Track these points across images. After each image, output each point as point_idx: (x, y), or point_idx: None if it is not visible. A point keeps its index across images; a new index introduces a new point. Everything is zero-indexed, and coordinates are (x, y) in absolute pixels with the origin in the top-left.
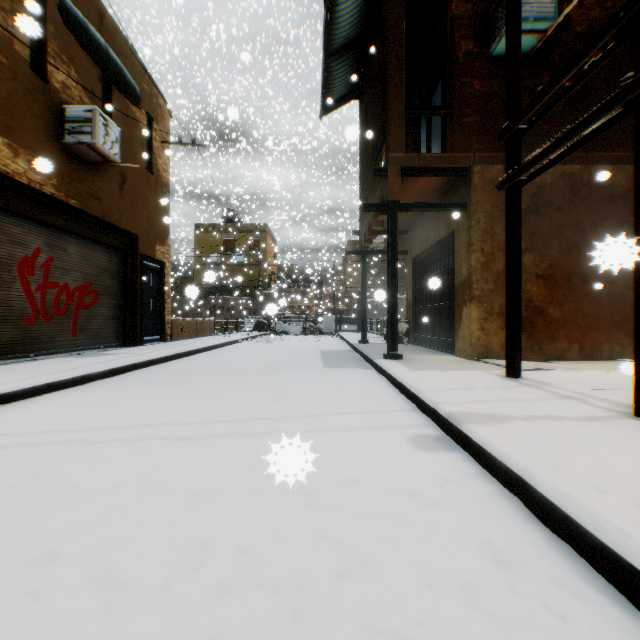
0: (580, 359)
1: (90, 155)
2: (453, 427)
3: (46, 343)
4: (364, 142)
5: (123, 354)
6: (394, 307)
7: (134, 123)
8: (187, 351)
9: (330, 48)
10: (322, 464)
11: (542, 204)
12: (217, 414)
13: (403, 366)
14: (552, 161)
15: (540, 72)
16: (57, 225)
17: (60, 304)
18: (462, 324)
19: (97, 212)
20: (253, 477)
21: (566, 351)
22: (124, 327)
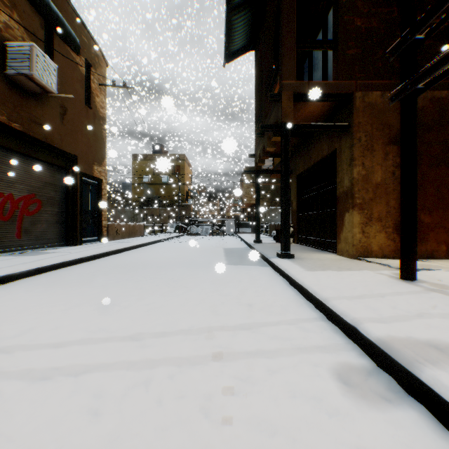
0: (447, 258)
1: (30, 86)
2: (392, 361)
3: None
4: (258, 84)
5: (59, 253)
6: (287, 213)
7: (74, 66)
8: (115, 250)
9: (232, 2)
10: (224, 444)
11: None
12: (111, 327)
13: (297, 266)
14: None
15: None
16: (1, 144)
17: (5, 211)
18: (344, 228)
19: (39, 135)
20: None
21: (435, 251)
22: (66, 230)
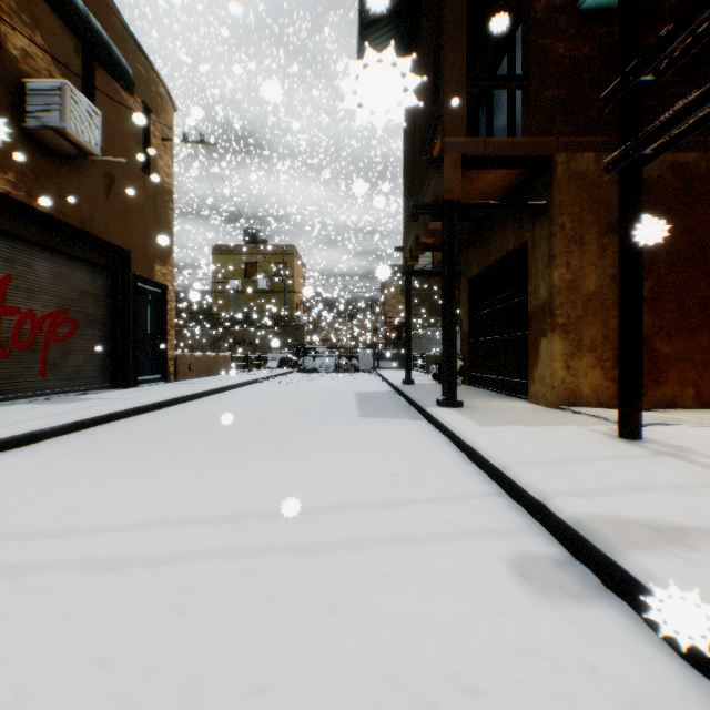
0: (696, 407)
1: (61, 145)
2: (589, 547)
3: (1, 386)
4: (409, 139)
5: (104, 399)
6: (452, 339)
7: (126, 113)
8: (189, 394)
9: (368, 15)
10: (359, 646)
11: (646, 204)
12: (194, 504)
13: (467, 418)
14: (701, 120)
15: (643, 31)
16: (17, 234)
17: (22, 335)
18: (539, 361)
19: (74, 220)
20: (210, 699)
21: (677, 397)
22: (113, 364)
